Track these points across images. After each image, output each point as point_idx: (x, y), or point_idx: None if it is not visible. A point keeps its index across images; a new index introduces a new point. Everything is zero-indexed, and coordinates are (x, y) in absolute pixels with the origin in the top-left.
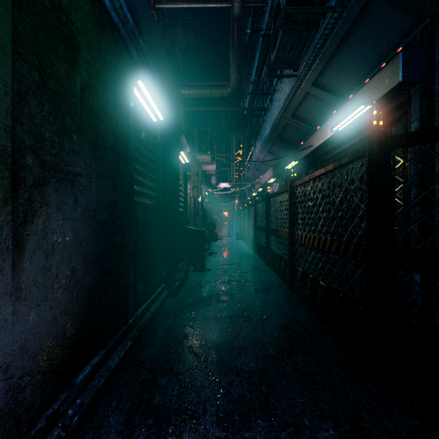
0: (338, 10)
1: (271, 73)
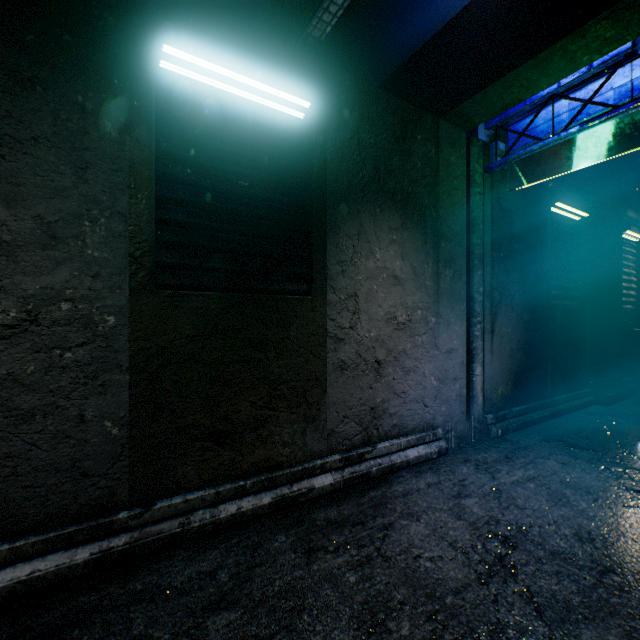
0: None
1: None
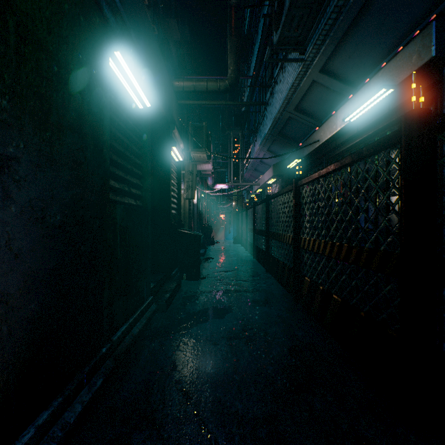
0: None
1: (272, 65)
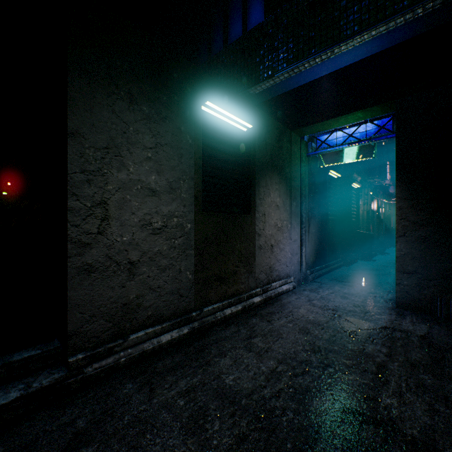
0: None
1: None
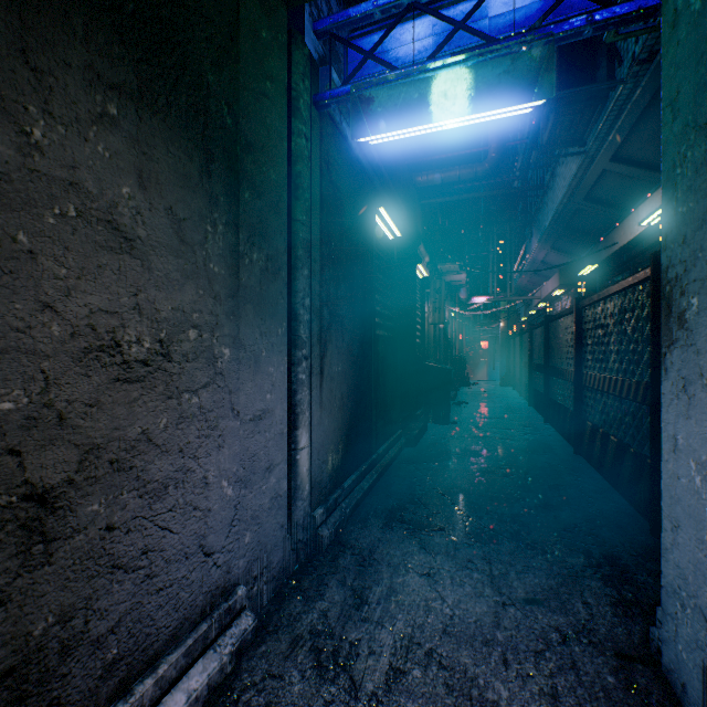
0: (632, 81)
1: None
